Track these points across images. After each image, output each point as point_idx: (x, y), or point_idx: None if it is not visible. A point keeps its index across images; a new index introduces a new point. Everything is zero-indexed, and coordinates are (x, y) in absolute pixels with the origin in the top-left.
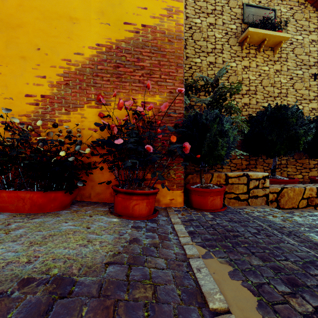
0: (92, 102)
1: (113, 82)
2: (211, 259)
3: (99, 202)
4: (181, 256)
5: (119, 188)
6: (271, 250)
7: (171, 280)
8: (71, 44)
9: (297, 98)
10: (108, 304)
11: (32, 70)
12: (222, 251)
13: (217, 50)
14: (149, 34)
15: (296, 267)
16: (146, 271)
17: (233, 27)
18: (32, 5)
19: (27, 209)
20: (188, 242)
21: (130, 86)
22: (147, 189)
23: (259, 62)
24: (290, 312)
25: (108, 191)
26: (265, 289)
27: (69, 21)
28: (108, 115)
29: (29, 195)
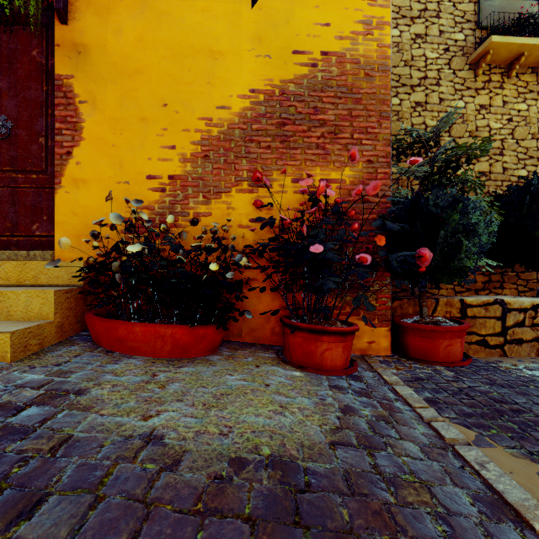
0: (243, 183)
1: (276, 150)
2: (493, 449)
3: (255, 343)
4: (435, 439)
5: (297, 322)
6: None
7: (444, 479)
8: (213, 94)
9: None
10: (374, 507)
11: (155, 138)
12: (505, 436)
13: (429, 81)
14: (333, 67)
15: None
16: (398, 461)
17: (458, 37)
18: (155, 38)
19: (167, 352)
20: (435, 416)
21: (302, 154)
22: (340, 325)
23: (508, 97)
24: None
25: (268, 326)
26: None
27: (210, 57)
28: (268, 203)
29: (171, 331)
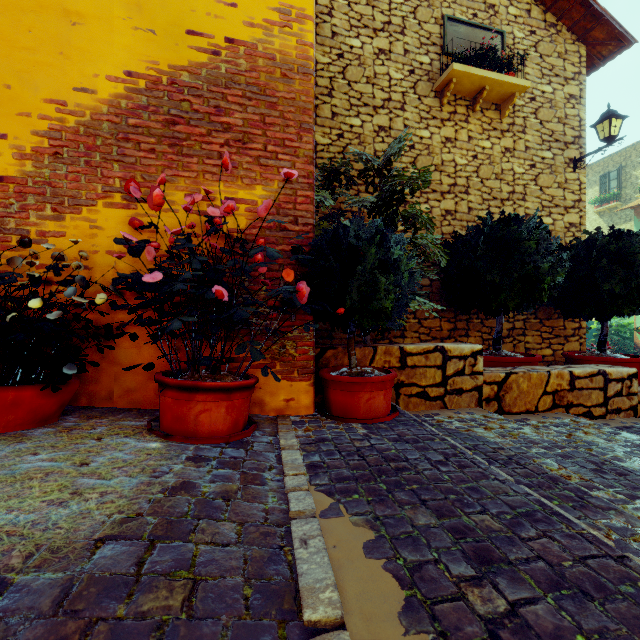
0: (115, 195)
1: (163, 155)
2: (337, 519)
3: (131, 409)
4: (278, 515)
5: (166, 378)
6: (460, 495)
7: (237, 567)
8: (68, 69)
9: (543, 203)
10: (70, 630)
11: None
12: (364, 501)
13: (393, 104)
14: (241, 59)
15: (498, 526)
16: (187, 551)
17: (424, 60)
18: None
19: None
20: (300, 485)
21: (200, 164)
22: (230, 379)
23: (473, 132)
24: (462, 617)
25: (152, 385)
26: (426, 574)
27: (63, 17)
28: (150, 224)
29: None
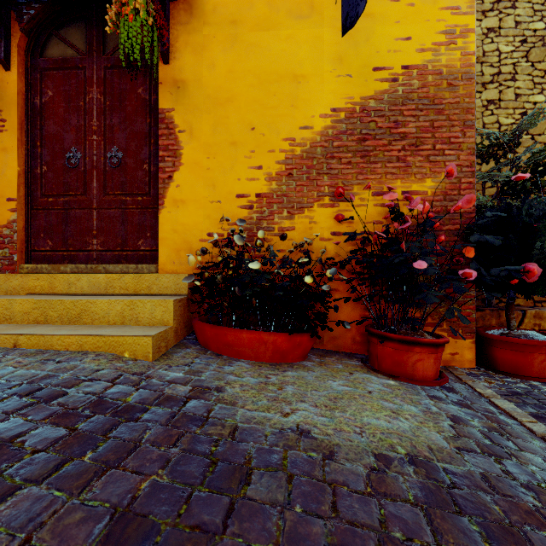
0: (324, 198)
1: (356, 165)
2: None
3: (336, 351)
4: None
5: (388, 333)
6: None
7: None
8: (296, 116)
9: None
10: (523, 508)
11: (244, 160)
12: None
13: (503, 77)
14: (414, 80)
15: None
16: (527, 470)
17: (538, 27)
18: (244, 69)
19: (268, 357)
20: None
21: (383, 168)
22: (428, 336)
23: None
24: None
25: (349, 335)
26: None
27: (293, 81)
28: (350, 217)
29: (273, 338)
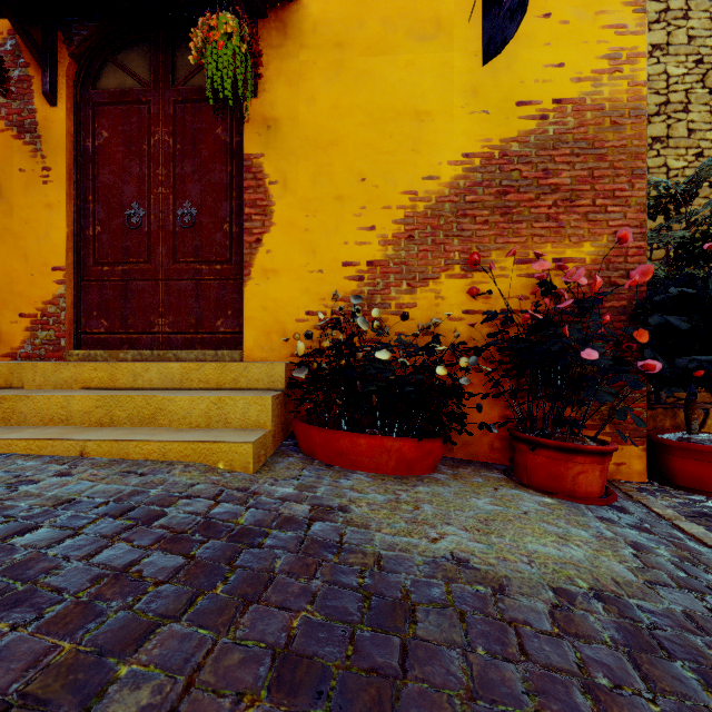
0: (454, 267)
1: (495, 225)
2: None
3: (470, 460)
4: None
5: (541, 438)
6: None
7: None
8: (418, 163)
9: None
10: None
11: (352, 219)
12: None
13: (672, 107)
14: (568, 117)
15: None
16: None
17: None
18: (352, 103)
19: (391, 468)
20: None
21: (529, 229)
22: (591, 442)
23: None
24: None
25: (485, 440)
26: None
27: (414, 119)
28: (487, 291)
29: (397, 444)
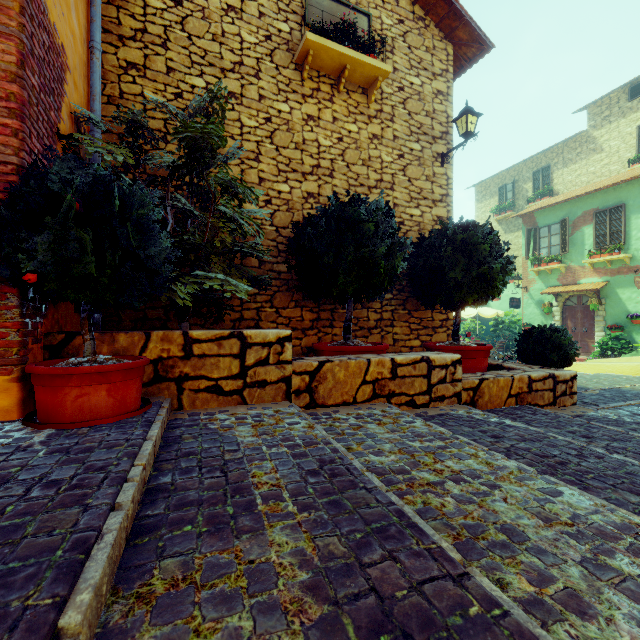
0: None
1: None
2: None
3: None
4: None
5: None
6: None
7: None
8: None
9: (412, 194)
10: None
11: None
12: None
13: (246, 70)
14: None
15: None
16: None
17: (283, 28)
18: None
19: None
20: None
21: None
22: None
23: (338, 113)
24: None
25: None
26: None
27: None
28: None
29: None
